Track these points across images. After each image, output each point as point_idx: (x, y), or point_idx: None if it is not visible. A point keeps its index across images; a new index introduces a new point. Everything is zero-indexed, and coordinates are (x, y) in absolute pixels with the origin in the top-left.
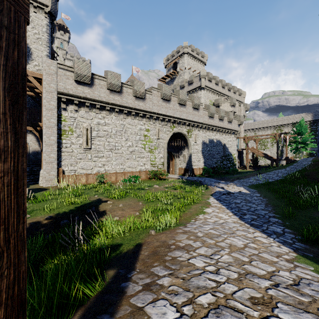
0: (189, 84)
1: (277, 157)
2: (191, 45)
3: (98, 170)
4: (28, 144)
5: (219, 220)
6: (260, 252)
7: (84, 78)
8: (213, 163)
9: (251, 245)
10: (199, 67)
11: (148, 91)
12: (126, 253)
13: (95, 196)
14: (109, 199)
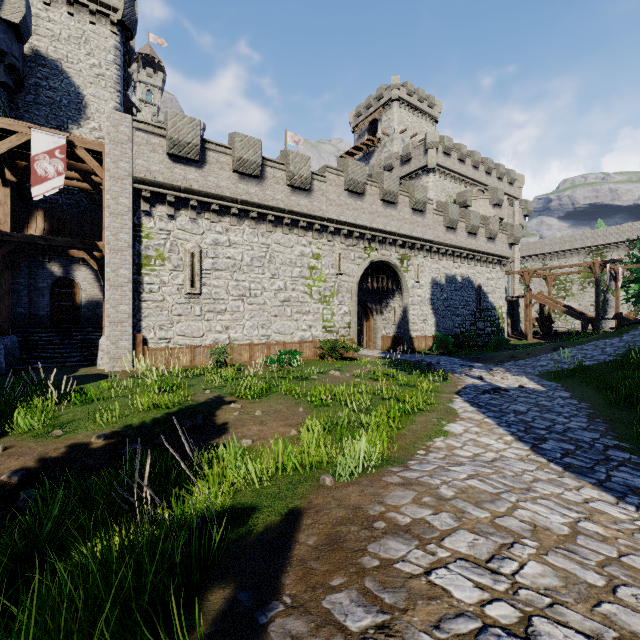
0: (402, 164)
1: (597, 314)
2: (406, 82)
3: (215, 339)
4: (79, 287)
5: (484, 453)
6: (624, 553)
7: (187, 148)
8: (454, 325)
9: (590, 529)
10: (424, 127)
11: (317, 175)
12: (261, 537)
13: (205, 392)
14: (234, 399)
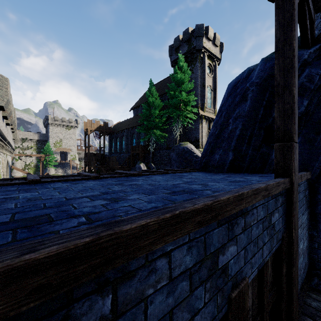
0: None
1: (43, 174)
2: None
3: None
4: None
5: None
6: None
7: (7, 104)
8: None
9: None
10: None
11: None
12: None
13: None
14: None
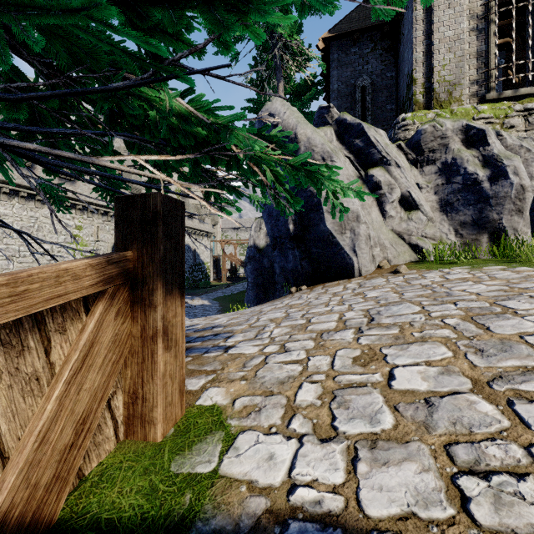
0: None
1: None
2: None
3: None
4: None
5: None
6: None
7: None
8: None
9: None
10: None
11: None
12: None
13: None
14: None
